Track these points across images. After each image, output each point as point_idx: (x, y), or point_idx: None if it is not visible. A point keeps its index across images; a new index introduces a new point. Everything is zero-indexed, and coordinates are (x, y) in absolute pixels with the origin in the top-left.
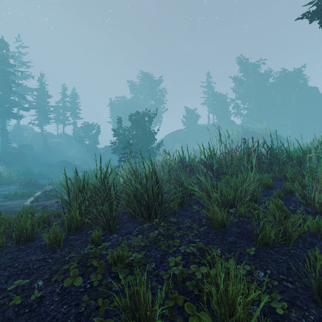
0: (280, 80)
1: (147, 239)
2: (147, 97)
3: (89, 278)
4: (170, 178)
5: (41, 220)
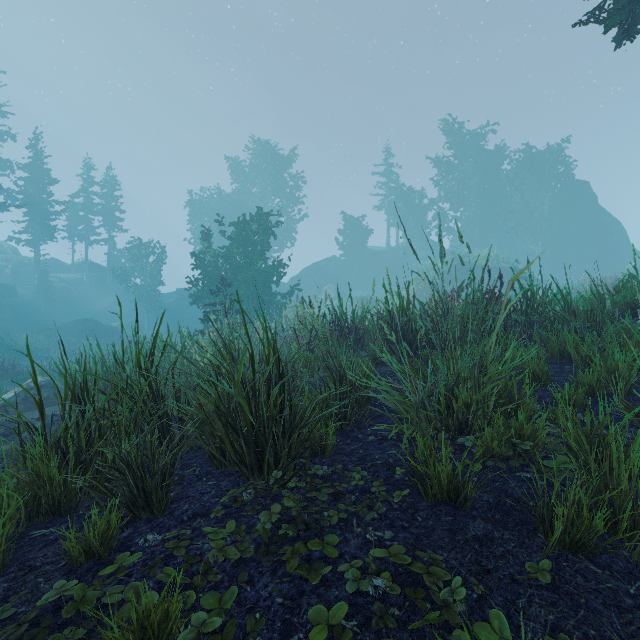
0: (522, 165)
1: (249, 534)
2: (265, 190)
3: None
4: (312, 359)
5: None
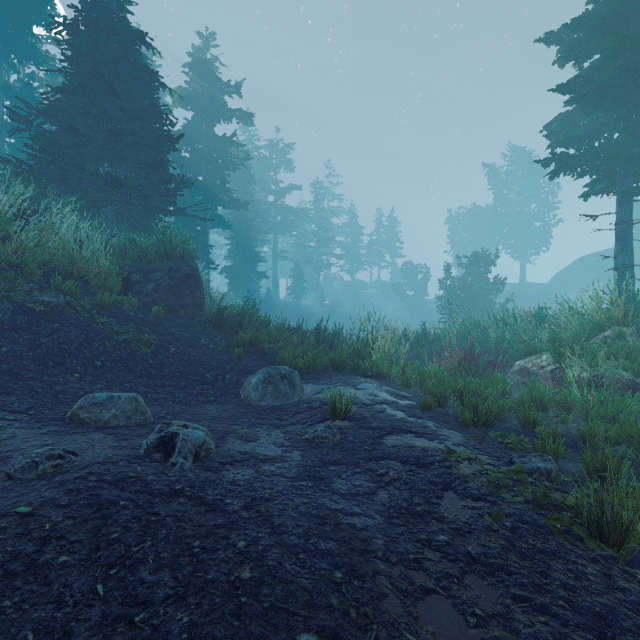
0: None
1: None
2: (521, 196)
3: None
4: None
5: None
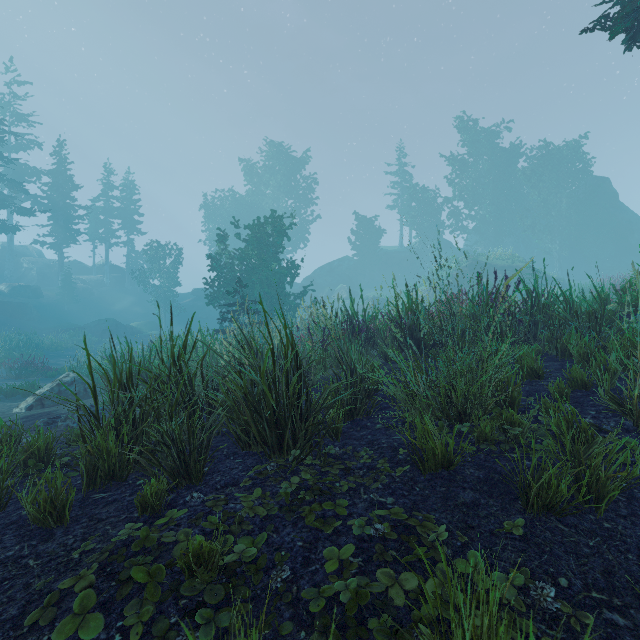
0: (539, 162)
1: (273, 498)
2: (278, 192)
3: (123, 615)
4: (325, 356)
5: (23, 457)
